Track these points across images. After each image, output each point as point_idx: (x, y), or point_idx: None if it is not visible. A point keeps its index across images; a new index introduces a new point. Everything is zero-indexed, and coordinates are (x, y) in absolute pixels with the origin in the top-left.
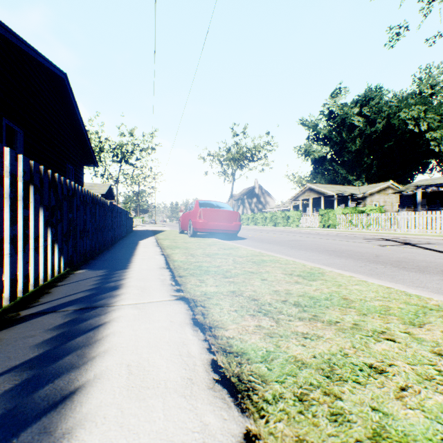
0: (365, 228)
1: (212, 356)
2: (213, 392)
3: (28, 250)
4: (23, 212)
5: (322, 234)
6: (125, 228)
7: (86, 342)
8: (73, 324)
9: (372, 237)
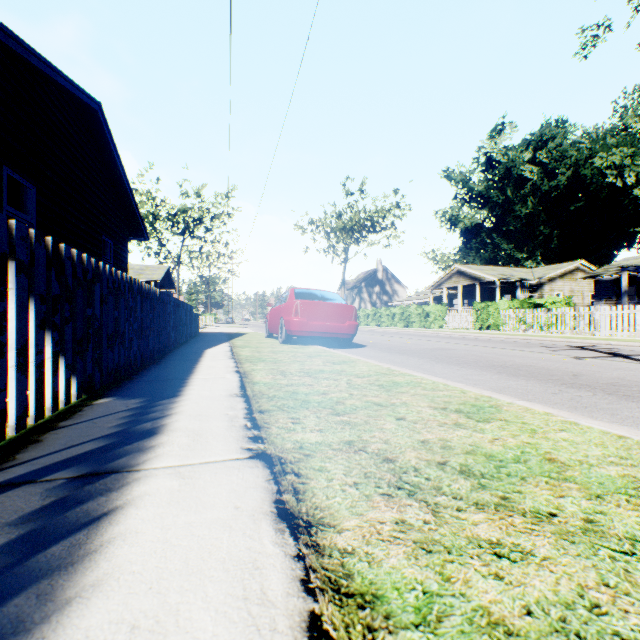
0: (544, 329)
1: (312, 605)
2: None
3: (4, 369)
4: None
5: (480, 340)
6: (187, 329)
7: (66, 559)
8: (55, 511)
9: (558, 343)
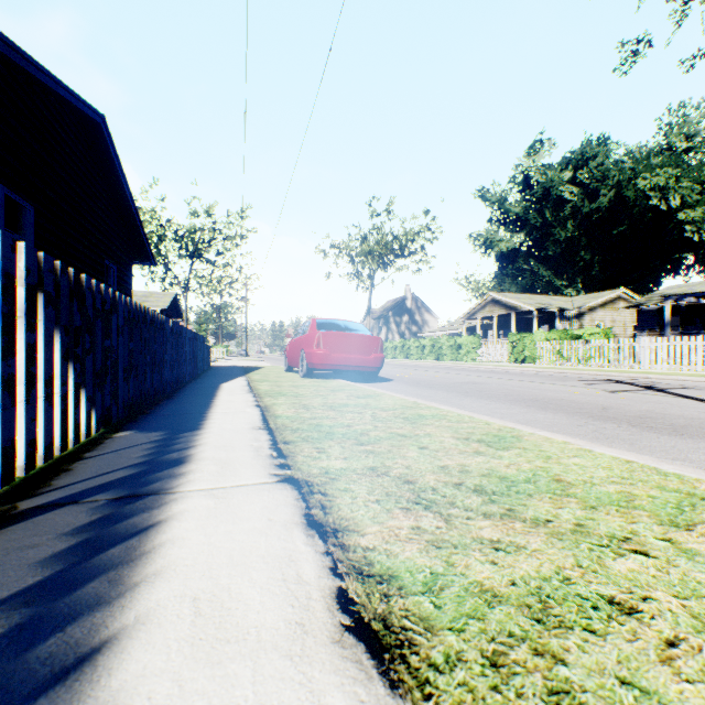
0: (582, 362)
1: (339, 583)
2: (341, 650)
3: (35, 399)
4: (25, 336)
5: (515, 374)
6: (199, 362)
7: (126, 558)
8: (104, 524)
9: (595, 377)
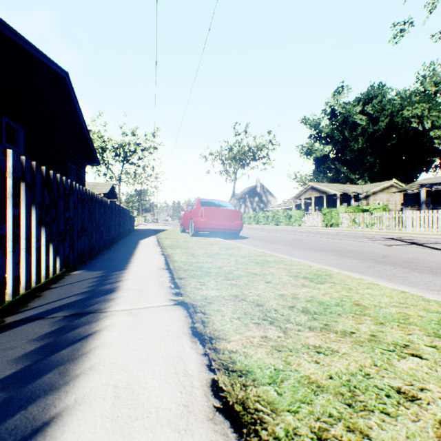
0: (368, 227)
1: (213, 376)
2: (213, 425)
3: (18, 250)
4: (12, 210)
5: (325, 234)
6: (127, 227)
7: (72, 356)
8: (60, 333)
9: (377, 236)
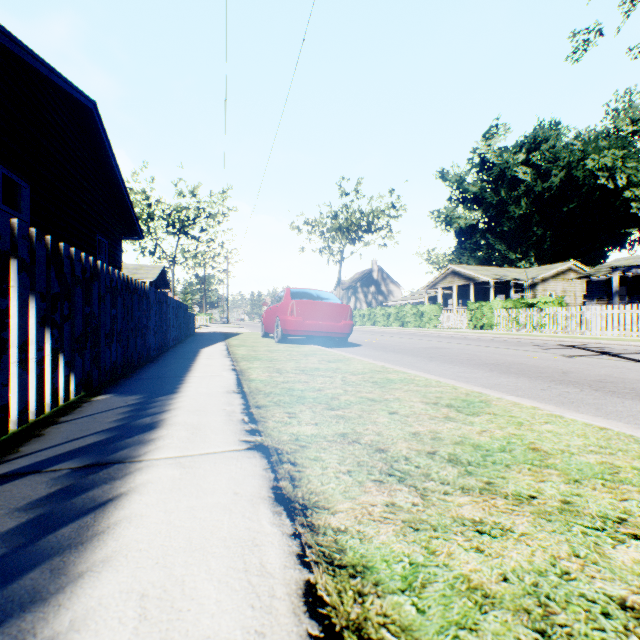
0: (536, 329)
1: (307, 575)
2: None
3: (6, 365)
4: None
5: (474, 339)
6: (182, 329)
7: (75, 539)
8: (62, 498)
9: (550, 342)
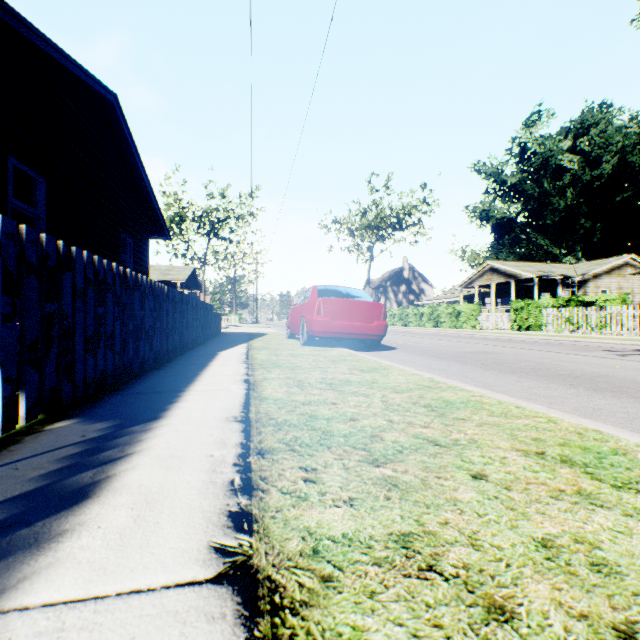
0: (595, 330)
1: None
2: None
3: None
4: None
5: (524, 342)
6: (205, 329)
7: None
8: None
9: (619, 346)
